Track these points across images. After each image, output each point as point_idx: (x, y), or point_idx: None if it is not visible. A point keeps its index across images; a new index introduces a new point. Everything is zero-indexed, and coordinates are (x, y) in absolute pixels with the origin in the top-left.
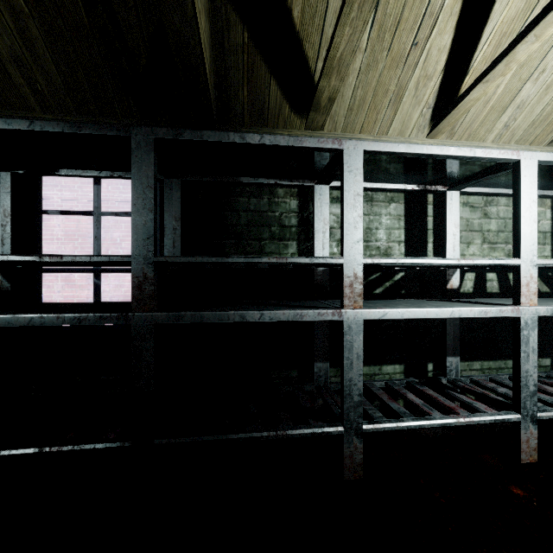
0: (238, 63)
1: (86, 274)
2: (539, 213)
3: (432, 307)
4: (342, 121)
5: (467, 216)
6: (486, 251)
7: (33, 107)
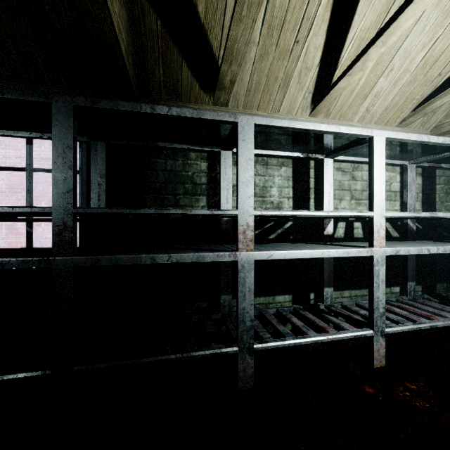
0: (154, 46)
1: None
2: (391, 177)
3: (309, 249)
4: (243, 99)
5: (340, 178)
6: (354, 205)
7: None
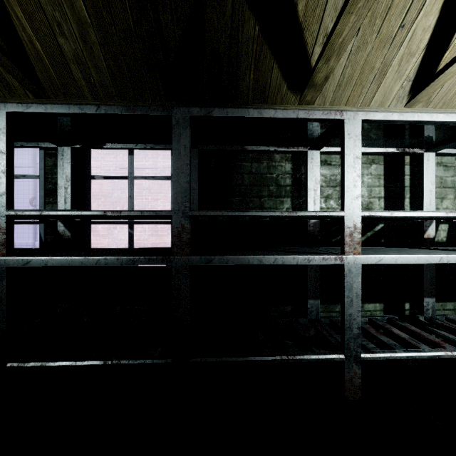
0: (248, 52)
1: (107, 226)
2: None
3: (420, 254)
4: (331, 96)
5: (441, 174)
6: None
7: (86, 96)
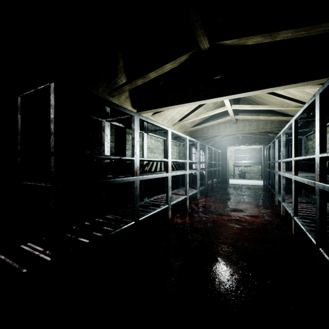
0: None
1: None
2: None
3: None
4: None
5: None
6: None
7: None
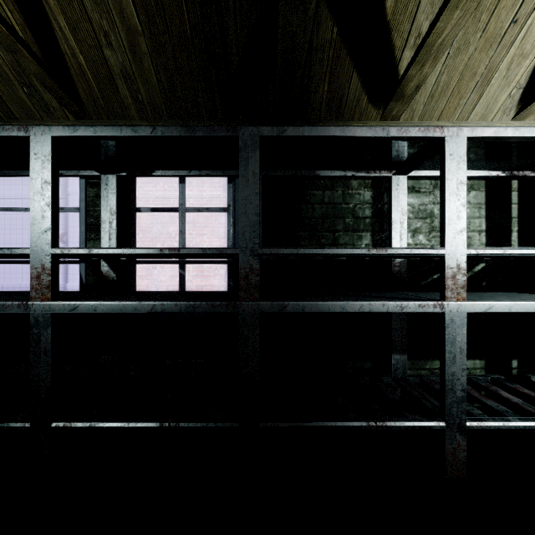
0: (323, 59)
1: (146, 265)
2: None
3: None
4: (420, 109)
5: None
6: None
7: (132, 116)
